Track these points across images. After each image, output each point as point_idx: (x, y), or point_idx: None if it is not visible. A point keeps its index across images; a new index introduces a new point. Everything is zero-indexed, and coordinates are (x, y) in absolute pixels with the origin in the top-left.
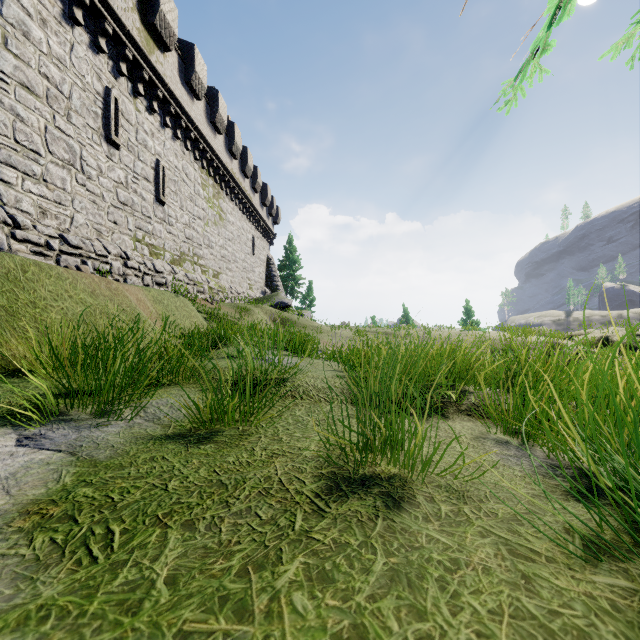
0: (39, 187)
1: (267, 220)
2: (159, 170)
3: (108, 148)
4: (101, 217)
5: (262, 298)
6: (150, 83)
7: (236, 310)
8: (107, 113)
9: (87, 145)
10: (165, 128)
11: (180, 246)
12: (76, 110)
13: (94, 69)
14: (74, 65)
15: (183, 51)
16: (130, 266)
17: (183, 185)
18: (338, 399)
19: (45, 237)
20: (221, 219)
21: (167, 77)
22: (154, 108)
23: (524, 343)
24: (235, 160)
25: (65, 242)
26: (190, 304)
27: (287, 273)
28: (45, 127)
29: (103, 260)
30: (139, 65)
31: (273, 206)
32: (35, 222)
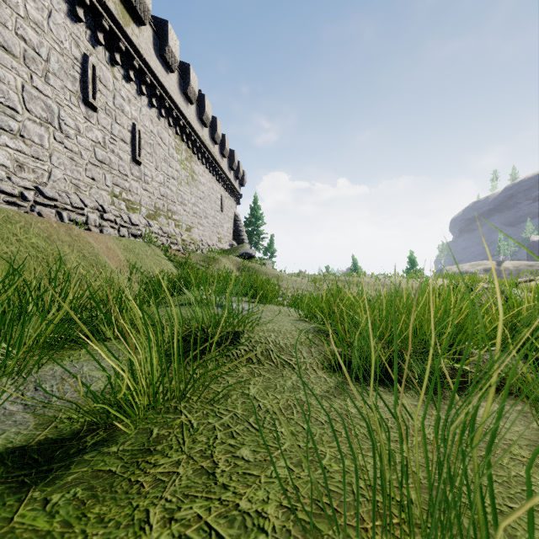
0: (16, 142)
1: (234, 182)
2: (135, 133)
3: (86, 110)
4: (79, 173)
5: (229, 249)
6: (126, 54)
7: (205, 259)
8: (85, 78)
9: (65, 106)
10: (141, 96)
11: (155, 202)
12: (54, 72)
13: (72, 36)
14: (52, 30)
15: (157, 27)
16: (106, 218)
17: (158, 148)
18: (305, 362)
19: (20, 188)
20: (193, 180)
21: (142, 49)
22: (130, 76)
23: (471, 290)
24: (206, 128)
25: (40, 194)
26: (161, 253)
27: (252, 228)
28: (22, 86)
29: (79, 212)
30: (116, 36)
31: (239, 170)
32: (11, 174)
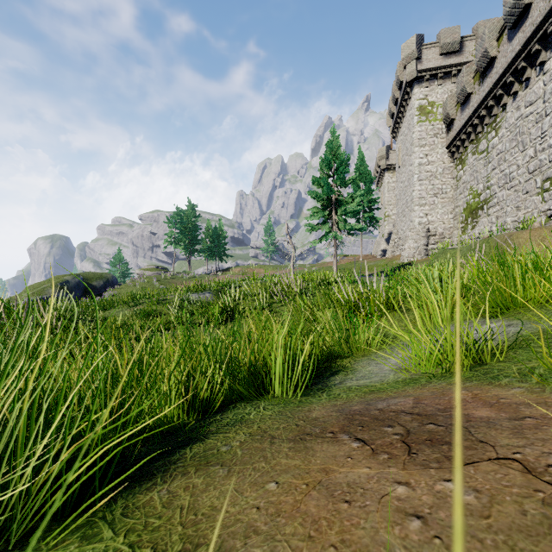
0: None
1: None
2: None
3: None
4: None
5: None
6: None
7: None
8: None
9: None
10: None
11: None
12: None
13: None
14: None
15: None
16: None
17: None
18: None
19: None
20: None
21: None
22: None
23: None
24: None
25: None
26: None
27: None
28: None
29: None
30: None
31: None
32: None
